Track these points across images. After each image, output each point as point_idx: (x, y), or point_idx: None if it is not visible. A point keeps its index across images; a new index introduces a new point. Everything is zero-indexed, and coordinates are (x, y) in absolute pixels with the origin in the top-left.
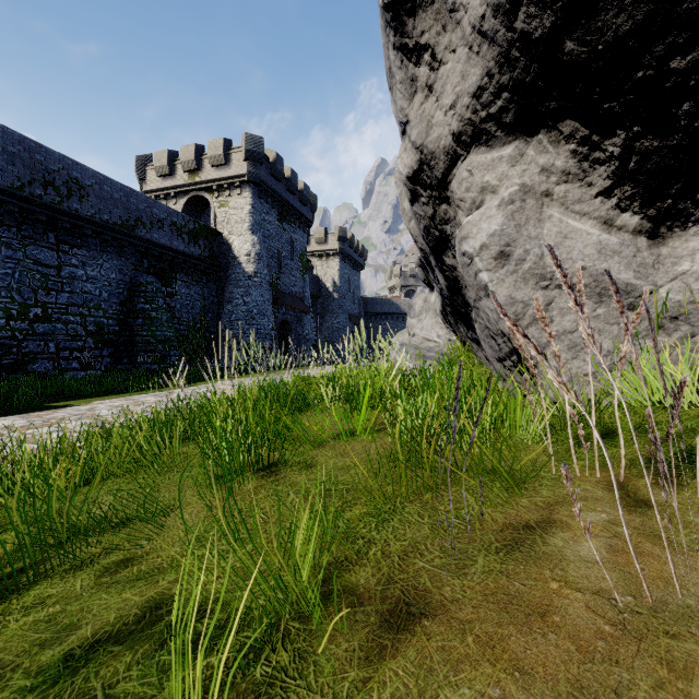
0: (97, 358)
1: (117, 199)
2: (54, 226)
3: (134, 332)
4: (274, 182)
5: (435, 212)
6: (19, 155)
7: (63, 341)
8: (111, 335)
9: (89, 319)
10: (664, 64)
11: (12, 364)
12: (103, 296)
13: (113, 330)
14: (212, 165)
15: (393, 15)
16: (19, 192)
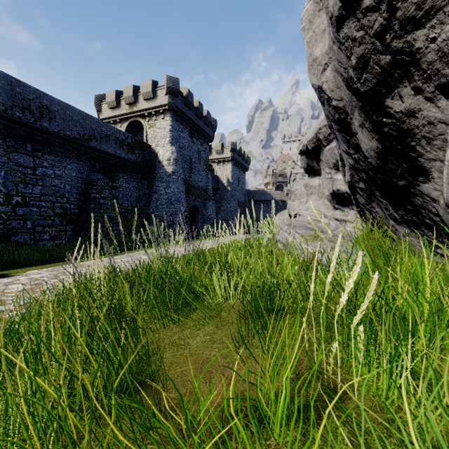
0: (62, 232)
1: (76, 120)
2: (30, 139)
3: (89, 213)
4: (187, 110)
5: (391, 15)
6: (3, 88)
7: (37, 220)
8: (73, 216)
9: (56, 204)
10: None
11: None
12: (66, 188)
13: (73, 212)
14: (144, 99)
15: None
16: (3, 114)
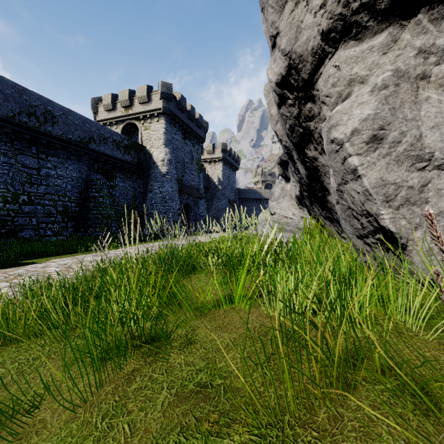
0: (64, 228)
1: (77, 124)
2: (35, 142)
3: (88, 211)
4: (180, 113)
5: (300, 111)
6: (11, 95)
7: (42, 217)
8: (73, 213)
9: (58, 203)
10: None
11: (7, 232)
12: (68, 188)
13: (74, 210)
14: (139, 103)
15: None
16: (11, 120)
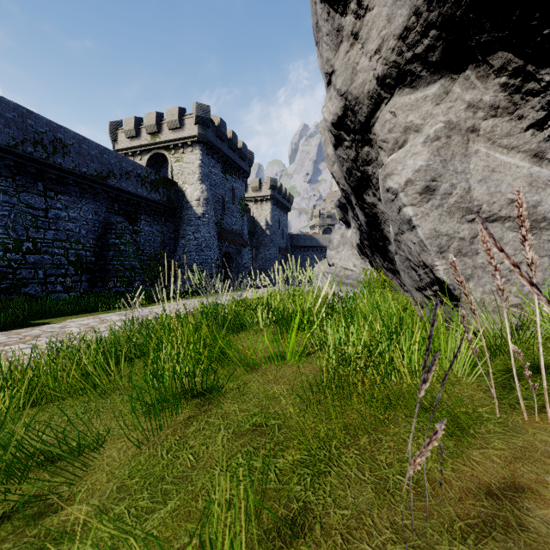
0: (77, 283)
1: (93, 155)
2: (42, 177)
3: (107, 262)
4: (219, 142)
5: (357, 154)
6: (13, 120)
7: (50, 269)
8: (89, 264)
9: (70, 251)
10: None
11: (8, 287)
12: (82, 233)
13: (90, 260)
14: (169, 128)
15: None
16: (13, 150)
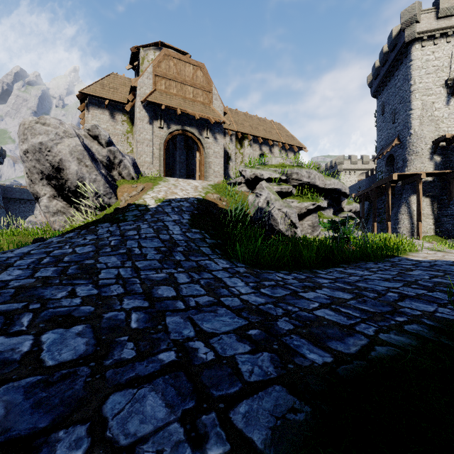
0: None
1: None
2: None
3: None
4: None
5: (35, 192)
6: None
7: None
8: None
9: None
10: (62, 190)
11: None
12: None
13: None
14: None
15: (23, 158)
16: None
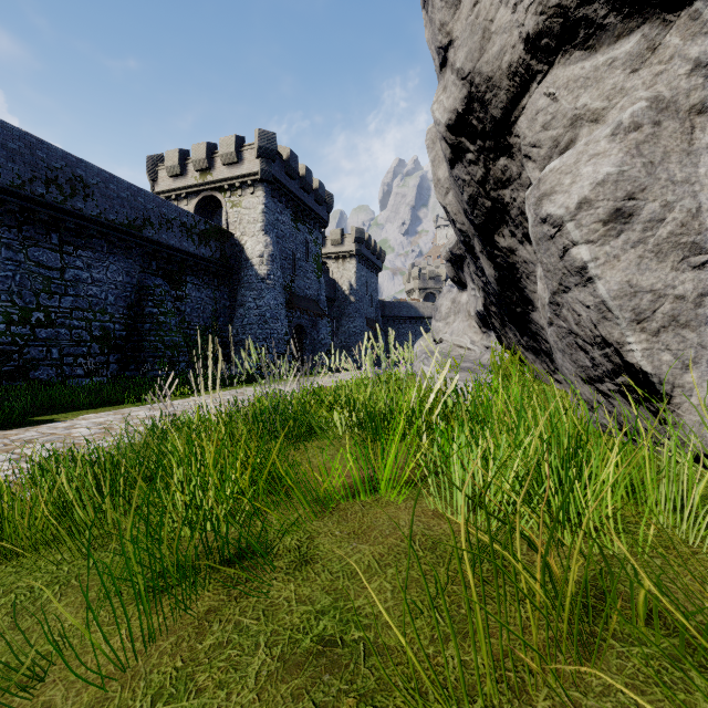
0: (103, 365)
1: (124, 198)
2: (57, 227)
3: (142, 337)
4: (288, 181)
5: (487, 172)
6: (19, 152)
7: (67, 347)
8: (118, 341)
9: (94, 324)
10: None
11: (13, 371)
12: (109, 300)
13: (119, 335)
14: (224, 163)
15: None
16: (19, 191)
